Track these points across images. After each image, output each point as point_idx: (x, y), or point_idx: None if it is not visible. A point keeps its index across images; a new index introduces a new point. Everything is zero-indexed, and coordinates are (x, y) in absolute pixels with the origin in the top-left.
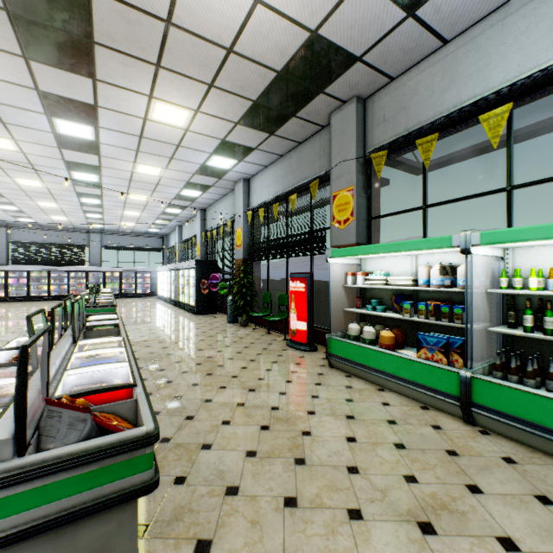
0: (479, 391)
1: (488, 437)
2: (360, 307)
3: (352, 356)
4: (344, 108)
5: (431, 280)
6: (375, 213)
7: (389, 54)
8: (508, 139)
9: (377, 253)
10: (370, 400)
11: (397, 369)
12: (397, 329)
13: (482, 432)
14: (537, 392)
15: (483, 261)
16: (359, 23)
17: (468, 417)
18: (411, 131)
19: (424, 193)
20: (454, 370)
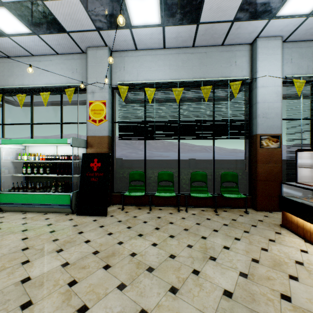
0: (2, 198)
1: (4, 213)
2: None
3: None
4: None
5: None
6: None
7: None
8: (31, 106)
9: None
10: None
11: None
12: None
13: (3, 212)
14: (17, 193)
15: (20, 150)
16: None
17: None
18: None
19: (3, 118)
20: None
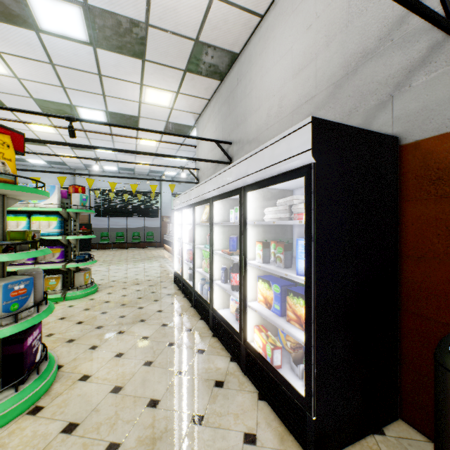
0: None
1: None
2: None
3: None
4: None
5: None
6: None
7: None
8: None
9: None
10: None
11: None
12: None
13: None
14: None
15: None
16: None
17: None
18: None
19: None
20: None
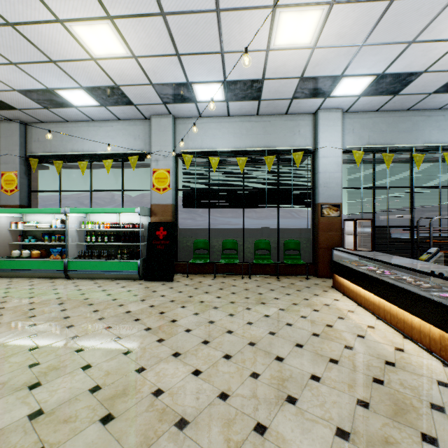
0: (70, 265)
1: (72, 280)
2: (22, 241)
3: (14, 266)
4: (11, 123)
5: (57, 225)
6: (35, 188)
7: (38, 114)
8: (91, 172)
9: (29, 213)
10: (23, 282)
11: (39, 266)
12: (44, 250)
13: (71, 279)
14: (85, 260)
15: (81, 218)
16: (16, 100)
17: (67, 276)
18: (53, 154)
19: (60, 184)
20: (62, 260)
